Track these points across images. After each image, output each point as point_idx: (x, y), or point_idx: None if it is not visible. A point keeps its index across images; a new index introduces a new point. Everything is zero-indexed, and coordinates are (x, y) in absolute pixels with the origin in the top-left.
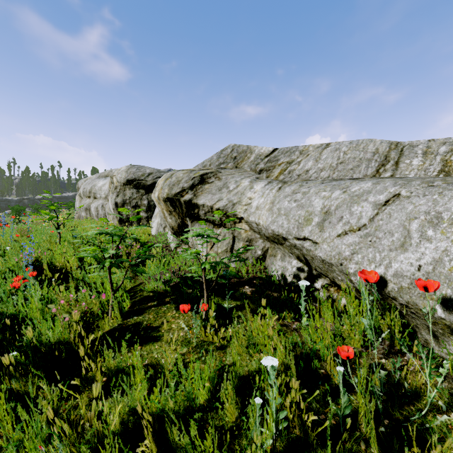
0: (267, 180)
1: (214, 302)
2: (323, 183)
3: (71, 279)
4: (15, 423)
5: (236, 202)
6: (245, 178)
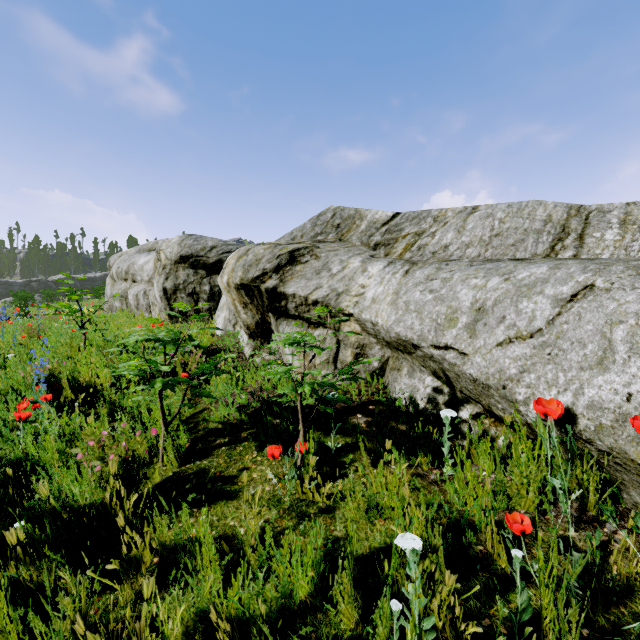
0: (386, 260)
1: (313, 439)
2: (473, 266)
3: (103, 403)
4: (24, 631)
5: (341, 291)
6: (355, 255)
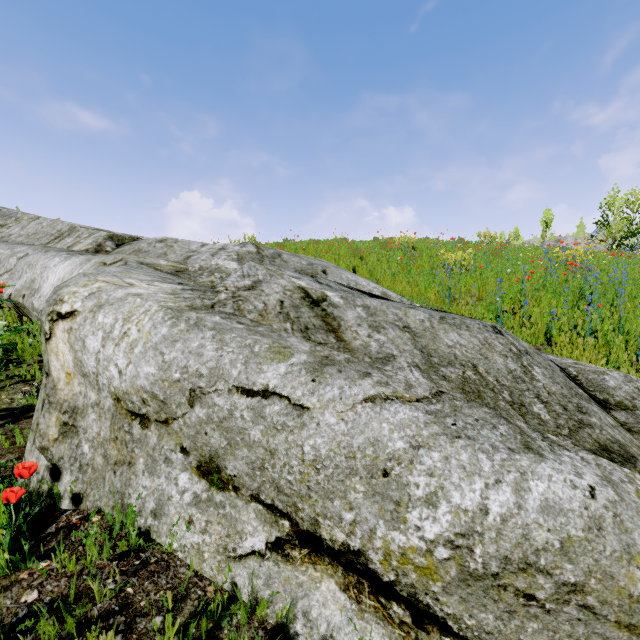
0: None
1: None
2: (8, 245)
3: None
4: None
5: None
6: None
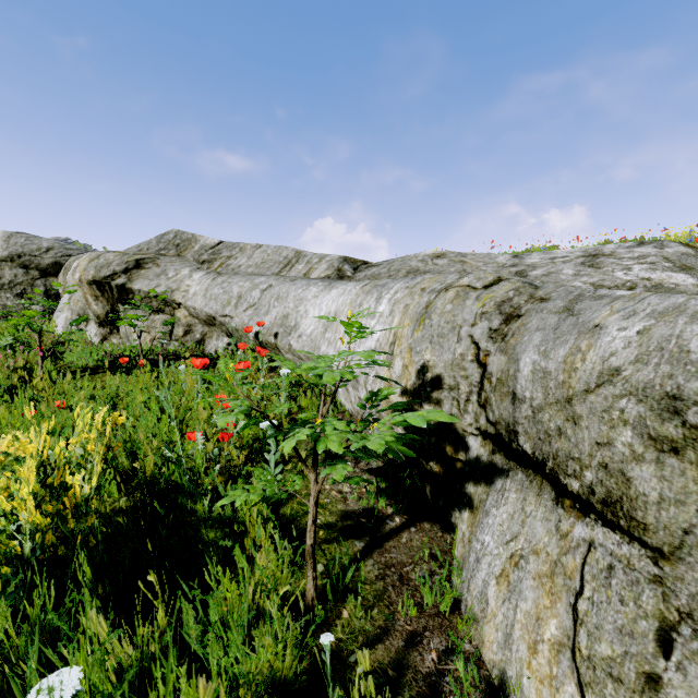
0: (206, 271)
1: (150, 370)
2: (244, 276)
3: None
4: None
5: (175, 288)
6: (186, 267)
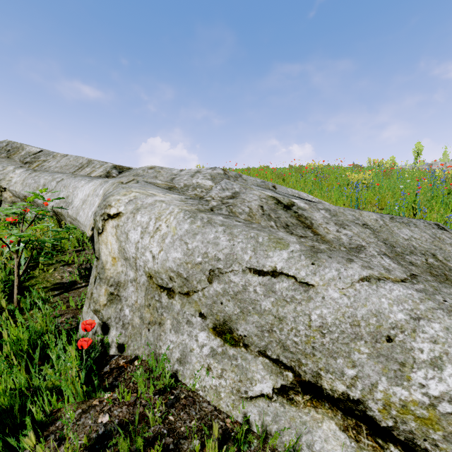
0: (26, 169)
1: None
2: (49, 173)
3: None
4: None
5: (2, 178)
6: (12, 165)
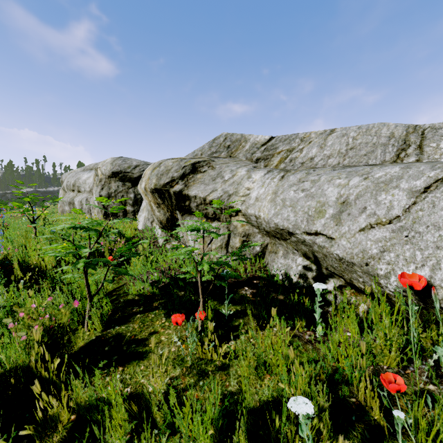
0: (266, 169)
1: (210, 307)
2: (336, 170)
3: (46, 280)
4: None
5: (232, 192)
6: (242, 166)
